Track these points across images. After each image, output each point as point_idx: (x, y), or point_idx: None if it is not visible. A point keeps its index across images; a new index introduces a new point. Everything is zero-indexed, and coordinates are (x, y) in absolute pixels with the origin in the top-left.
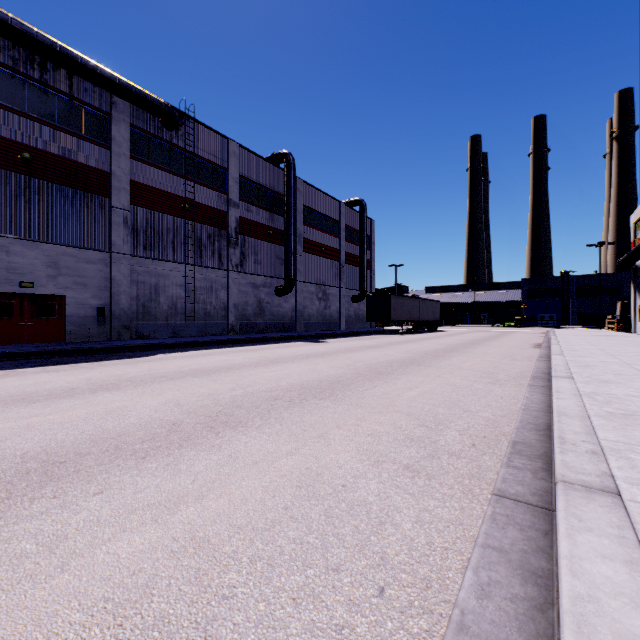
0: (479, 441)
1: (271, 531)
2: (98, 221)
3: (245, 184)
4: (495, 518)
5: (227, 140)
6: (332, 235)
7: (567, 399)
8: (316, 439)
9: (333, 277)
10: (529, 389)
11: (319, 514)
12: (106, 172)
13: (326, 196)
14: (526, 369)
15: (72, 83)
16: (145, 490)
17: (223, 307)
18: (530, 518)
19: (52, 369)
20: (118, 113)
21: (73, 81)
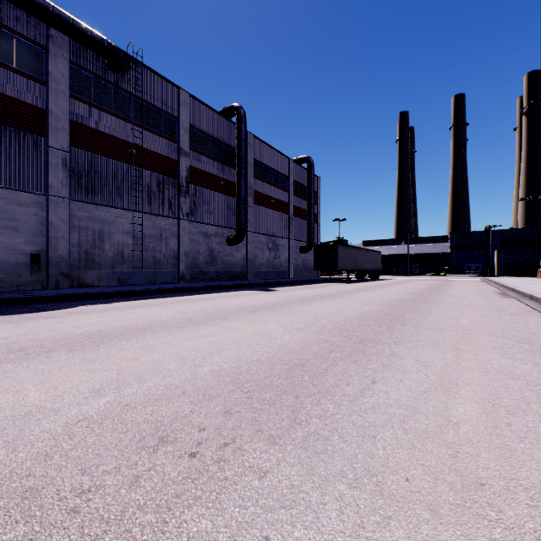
0: None
1: None
2: (32, 161)
3: (196, 135)
4: None
5: (177, 89)
6: (281, 189)
7: None
8: None
9: (282, 229)
10: None
11: None
12: (42, 109)
13: (276, 152)
14: None
15: (0, 9)
16: None
17: (173, 255)
18: None
19: None
20: (55, 47)
21: (1, 7)
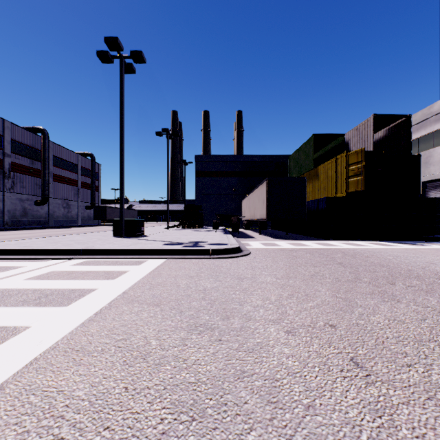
0: None
1: None
2: None
3: (15, 143)
4: None
5: (3, 120)
6: (73, 172)
7: None
8: None
9: (73, 195)
10: None
11: None
12: None
13: (69, 150)
14: None
15: None
16: None
17: (0, 211)
18: None
19: None
20: None
21: None
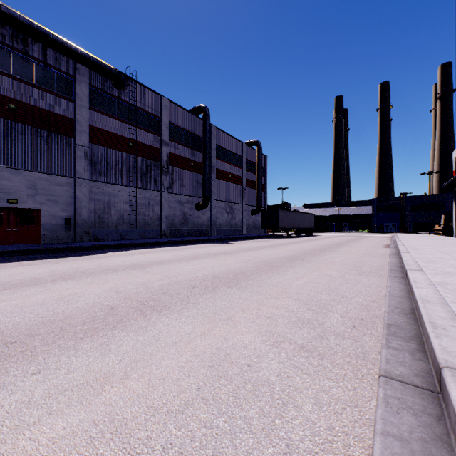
0: (358, 323)
1: (184, 414)
2: (65, 155)
3: (173, 129)
4: (388, 401)
5: (160, 97)
6: (237, 166)
7: (425, 288)
8: (225, 321)
9: (237, 197)
10: (389, 279)
11: (228, 395)
12: (71, 119)
13: (232, 138)
14: (383, 263)
15: (46, 53)
16: (77, 370)
17: (157, 218)
18: (420, 401)
19: (27, 263)
20: (80, 76)
21: (47, 52)
